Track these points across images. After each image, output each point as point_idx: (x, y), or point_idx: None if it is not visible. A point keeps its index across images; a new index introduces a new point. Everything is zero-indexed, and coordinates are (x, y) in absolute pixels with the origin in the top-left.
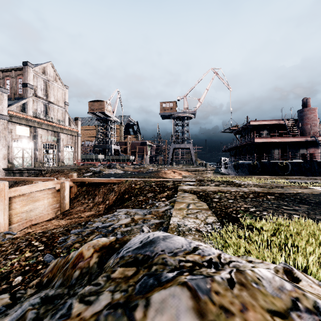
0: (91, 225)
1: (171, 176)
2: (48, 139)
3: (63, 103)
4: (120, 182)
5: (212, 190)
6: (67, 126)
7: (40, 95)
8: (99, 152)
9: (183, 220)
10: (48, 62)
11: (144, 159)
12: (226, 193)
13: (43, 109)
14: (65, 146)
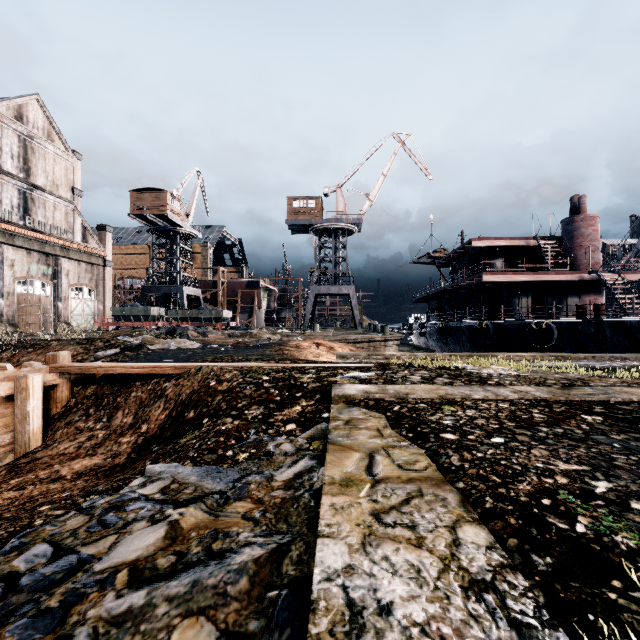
0: (8, 559)
1: (311, 355)
2: (30, 271)
3: (70, 191)
4: (183, 372)
5: (425, 398)
6: (79, 242)
7: (9, 169)
8: (156, 302)
9: (369, 562)
10: (30, 95)
11: (255, 318)
12: (466, 408)
13: (18, 201)
14: (74, 287)
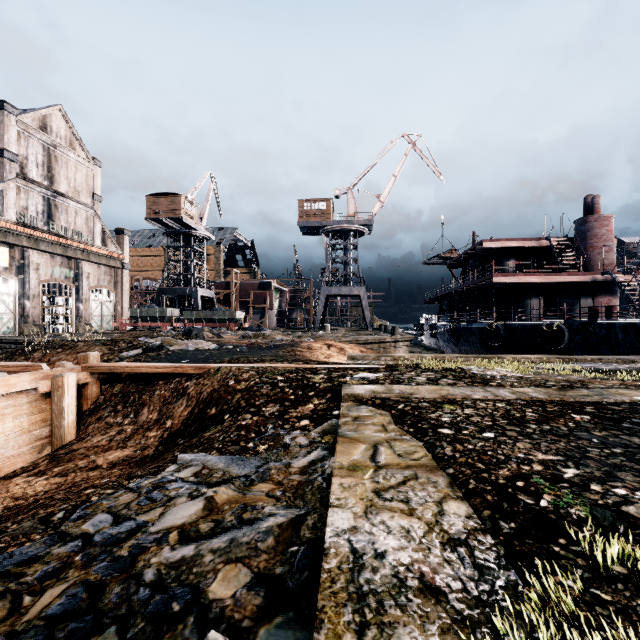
0: (78, 525)
1: (322, 356)
2: (54, 274)
3: (90, 197)
4: (203, 372)
5: (428, 398)
6: (98, 246)
7: (34, 177)
8: (171, 303)
9: (369, 524)
10: (54, 105)
11: (267, 318)
12: (465, 407)
13: (43, 207)
14: (94, 289)
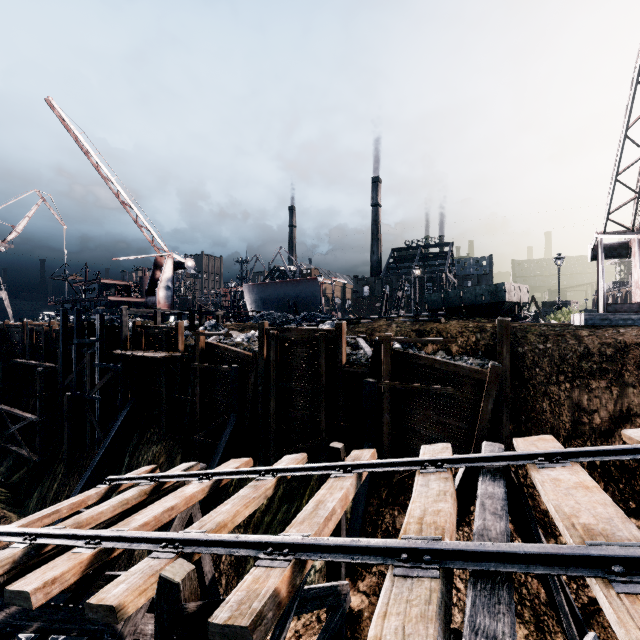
0: None
1: None
2: None
3: None
4: None
5: None
6: None
7: None
8: None
9: None
10: None
11: None
12: None
13: None
14: None
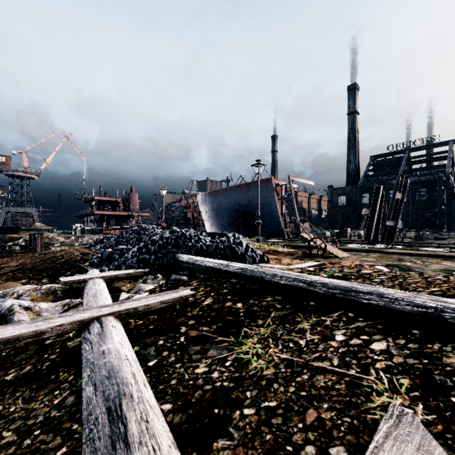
0: None
1: None
2: None
3: None
4: None
5: None
6: None
7: None
8: None
9: None
10: None
11: None
12: None
13: None
14: None
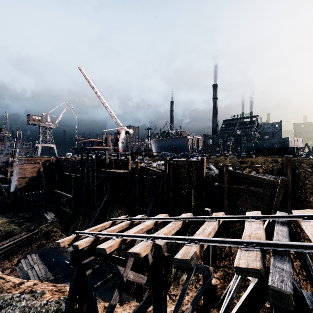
0: None
1: None
2: None
3: None
4: None
5: None
6: None
7: None
8: None
9: None
10: None
11: None
12: None
13: None
14: None
